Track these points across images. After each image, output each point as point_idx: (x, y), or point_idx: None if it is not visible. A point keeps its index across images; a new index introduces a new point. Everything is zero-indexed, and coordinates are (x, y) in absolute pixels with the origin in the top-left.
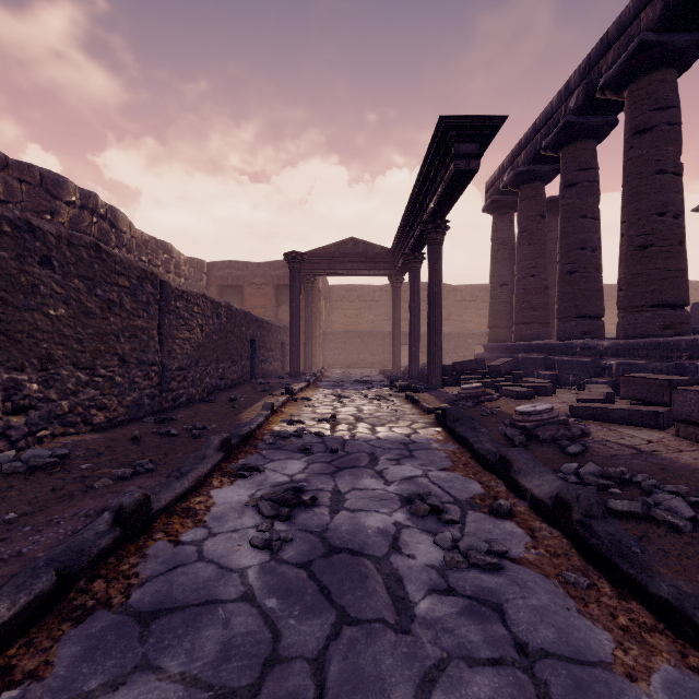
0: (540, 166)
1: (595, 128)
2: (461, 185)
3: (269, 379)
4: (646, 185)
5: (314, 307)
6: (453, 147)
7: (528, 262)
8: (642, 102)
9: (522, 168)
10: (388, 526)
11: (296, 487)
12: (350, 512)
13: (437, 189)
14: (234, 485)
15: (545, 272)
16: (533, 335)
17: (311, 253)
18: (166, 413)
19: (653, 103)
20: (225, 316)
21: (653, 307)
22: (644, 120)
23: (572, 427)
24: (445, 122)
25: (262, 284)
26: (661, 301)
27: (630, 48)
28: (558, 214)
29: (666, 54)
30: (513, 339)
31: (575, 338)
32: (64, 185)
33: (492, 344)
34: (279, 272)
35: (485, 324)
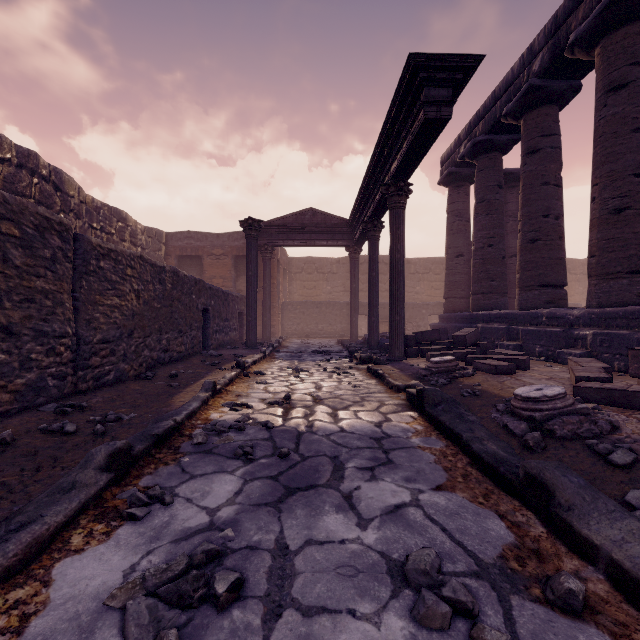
0: (498, 136)
1: (559, 92)
2: (429, 138)
3: (223, 350)
4: (621, 144)
5: (272, 278)
6: (423, 93)
7: (485, 232)
8: (617, 56)
9: (481, 138)
10: None
11: (210, 551)
12: (301, 617)
13: (401, 146)
14: (109, 541)
15: (503, 242)
16: (491, 305)
17: (270, 223)
18: (81, 396)
19: (630, 57)
20: (170, 282)
21: (630, 273)
22: (620, 76)
23: (596, 418)
24: (414, 61)
25: (221, 255)
26: (639, 268)
27: None
28: (512, 187)
29: None
30: (471, 308)
31: (538, 307)
32: None
33: (448, 314)
34: (238, 243)
35: (437, 296)
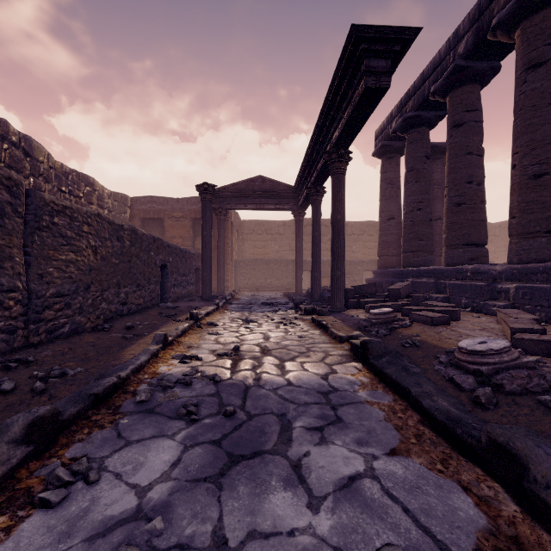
0: (426, 112)
1: (481, 72)
2: (368, 107)
3: (180, 302)
4: (540, 116)
5: (226, 238)
6: (363, 64)
7: (415, 197)
8: (536, 37)
9: (411, 114)
10: None
11: None
12: None
13: (343, 115)
14: (8, 541)
15: (430, 206)
16: (420, 262)
17: (224, 189)
18: (31, 349)
19: (547, 37)
20: (129, 239)
21: (548, 233)
22: (539, 55)
23: (544, 372)
24: (356, 33)
25: (181, 217)
26: None
27: None
28: (436, 159)
29: None
30: (402, 265)
31: (462, 263)
32: None
33: (381, 270)
34: (195, 207)
35: (370, 254)
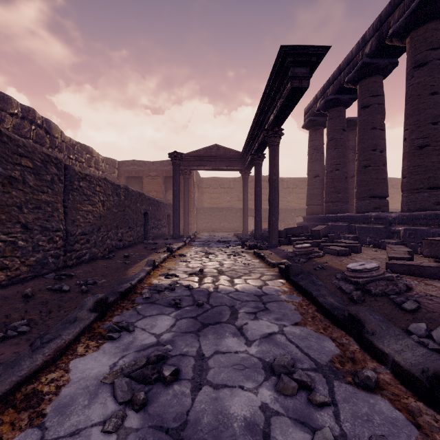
0: (342, 95)
1: (383, 67)
2: (294, 100)
3: (157, 240)
4: (423, 102)
5: (190, 191)
6: (290, 71)
7: (334, 161)
8: (421, 44)
9: (330, 97)
10: (255, 414)
11: (159, 355)
12: (212, 389)
13: (276, 104)
14: (99, 350)
15: (346, 167)
16: (338, 210)
17: (188, 155)
18: (69, 269)
19: (429, 44)
20: (123, 195)
21: (429, 189)
22: (422, 57)
23: (398, 283)
24: (284, 50)
25: (155, 176)
26: (435, 185)
27: (413, 5)
28: (352, 130)
29: (439, 9)
30: (324, 212)
31: (368, 211)
32: (9, 101)
33: (309, 216)
34: (166, 168)
35: (302, 203)
